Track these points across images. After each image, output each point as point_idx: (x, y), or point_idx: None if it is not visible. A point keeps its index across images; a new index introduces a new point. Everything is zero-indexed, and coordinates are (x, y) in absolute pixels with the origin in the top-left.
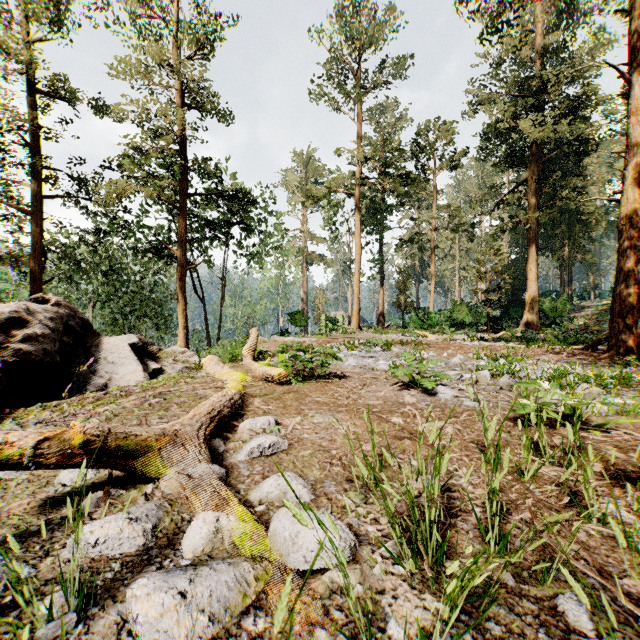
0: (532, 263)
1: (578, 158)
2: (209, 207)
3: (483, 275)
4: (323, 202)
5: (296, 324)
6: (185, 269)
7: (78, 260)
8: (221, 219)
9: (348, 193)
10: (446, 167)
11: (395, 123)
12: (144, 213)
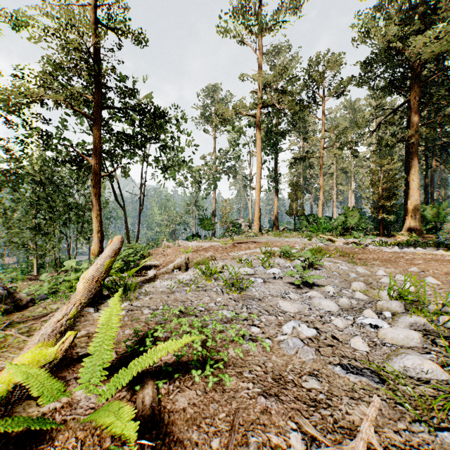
0: (414, 174)
1: (444, 88)
2: (125, 122)
3: (378, 183)
4: (228, 129)
5: (205, 228)
6: (99, 177)
7: (19, 173)
8: (135, 132)
9: (250, 115)
10: (333, 94)
11: (288, 63)
12: (65, 127)
